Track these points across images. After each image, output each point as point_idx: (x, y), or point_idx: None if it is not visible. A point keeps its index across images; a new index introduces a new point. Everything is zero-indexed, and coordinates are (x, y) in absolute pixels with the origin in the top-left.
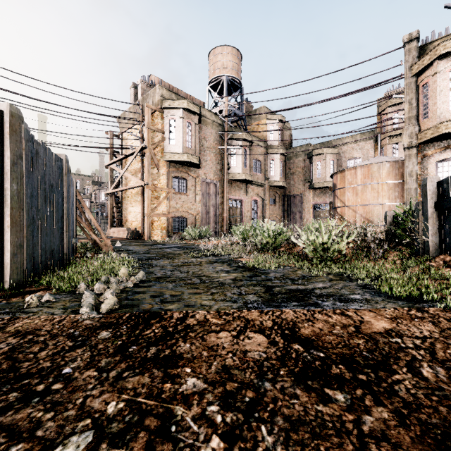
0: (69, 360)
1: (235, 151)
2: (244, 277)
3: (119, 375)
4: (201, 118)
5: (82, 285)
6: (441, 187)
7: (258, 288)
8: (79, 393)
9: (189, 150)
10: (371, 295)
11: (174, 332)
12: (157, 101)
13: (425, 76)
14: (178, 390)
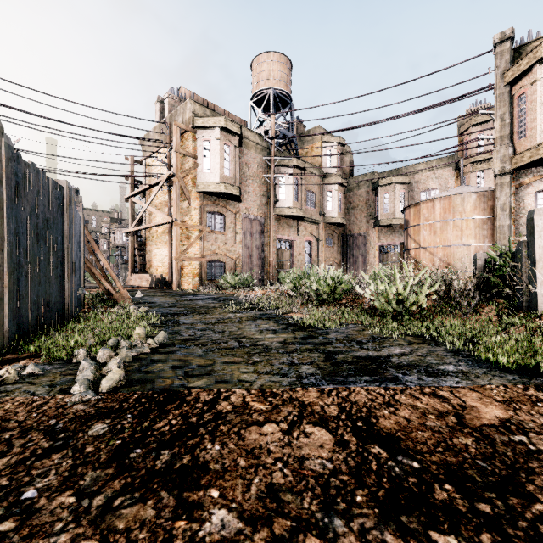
0: (37, 474)
1: (283, 181)
2: (296, 340)
3: (107, 504)
4: (243, 140)
5: (80, 351)
6: None
7: (315, 355)
8: (39, 540)
9: (228, 179)
10: (467, 365)
11: (198, 425)
12: (188, 119)
13: (522, 85)
14: (197, 533)
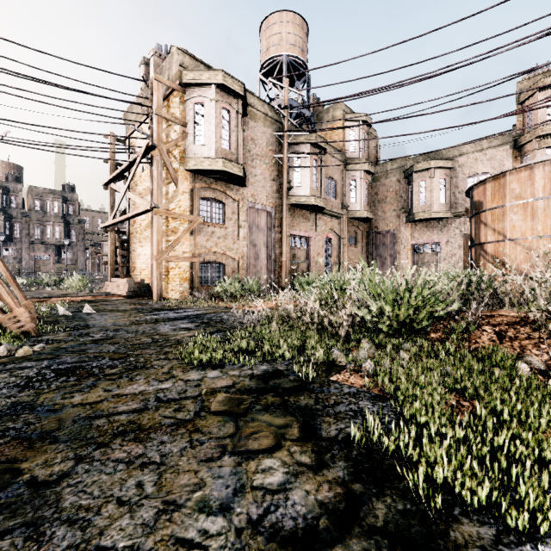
0: None
1: (299, 163)
2: None
3: None
4: (248, 109)
5: None
6: None
7: None
8: None
9: (227, 154)
10: None
11: None
12: (175, 75)
13: None
14: None
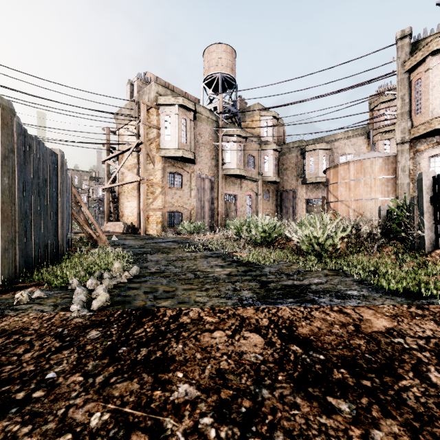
0: (54, 363)
1: (229, 147)
2: (238, 273)
3: (106, 381)
4: (196, 115)
5: (74, 280)
6: (437, 182)
7: (253, 284)
8: (62, 402)
9: (185, 146)
10: (368, 291)
11: (166, 332)
12: (153, 98)
13: (418, 72)
14: (169, 398)
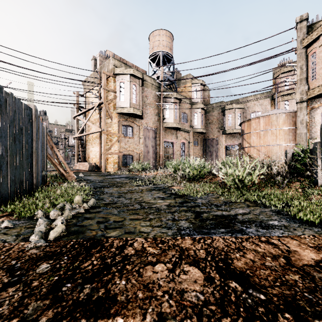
0: None
1: (168, 106)
2: (176, 204)
3: None
4: (144, 82)
5: (39, 211)
6: None
7: (189, 214)
8: None
9: (135, 105)
10: (287, 221)
11: (111, 265)
12: (111, 69)
13: (313, 47)
14: None
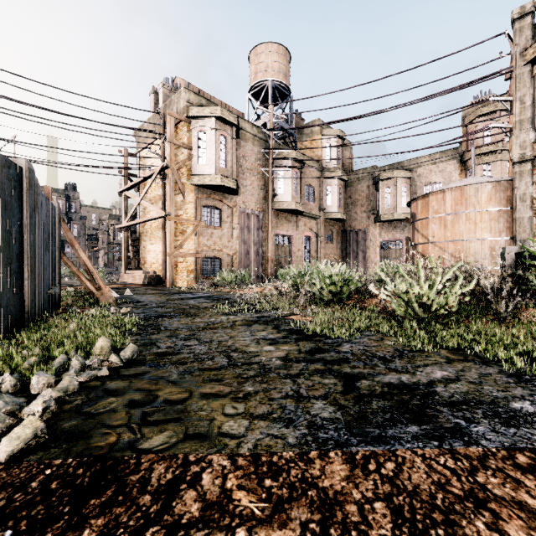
0: None
1: (282, 174)
2: (301, 354)
3: None
4: (240, 132)
5: (6, 377)
6: None
7: (329, 381)
8: None
9: (224, 171)
10: None
11: None
12: (182, 108)
13: None
14: None
